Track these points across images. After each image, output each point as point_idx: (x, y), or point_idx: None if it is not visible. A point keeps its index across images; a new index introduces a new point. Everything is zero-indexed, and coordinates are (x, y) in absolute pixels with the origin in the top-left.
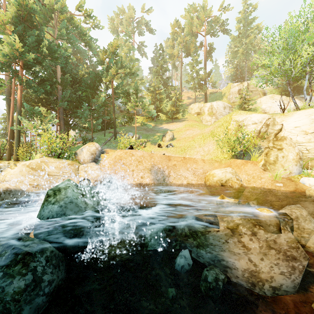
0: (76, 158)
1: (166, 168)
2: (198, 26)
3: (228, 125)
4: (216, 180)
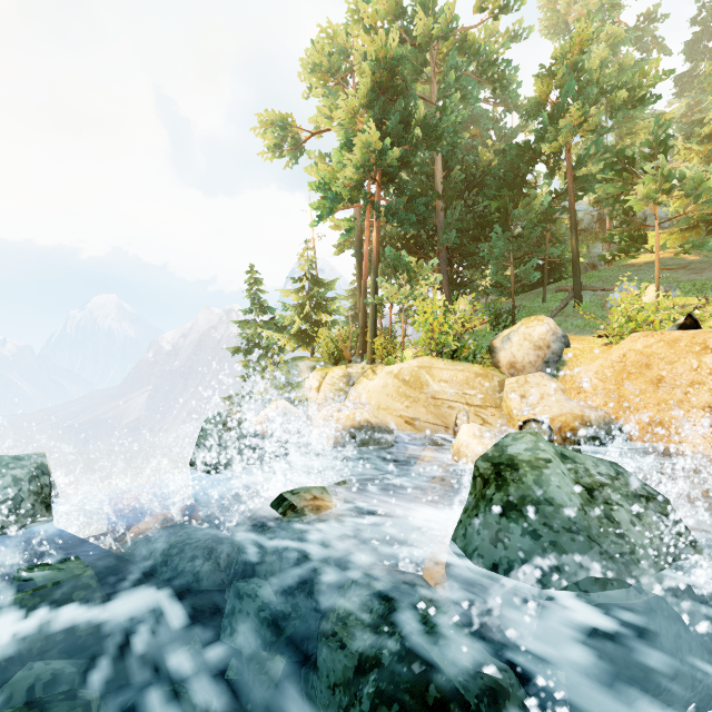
0: (491, 360)
1: None
2: None
3: None
4: None
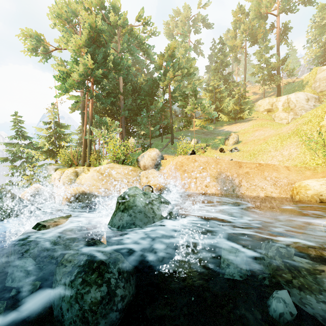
0: (137, 164)
1: (235, 176)
2: (269, 5)
3: (320, 120)
4: (311, 195)
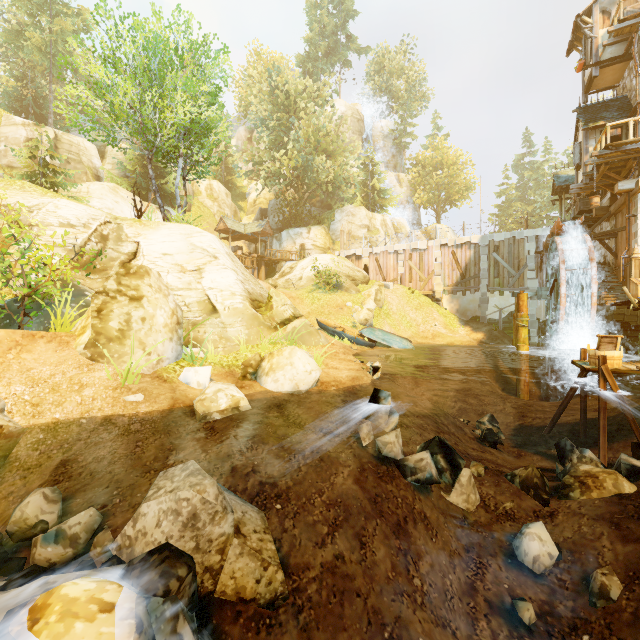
0: None
1: None
2: None
3: None
4: None
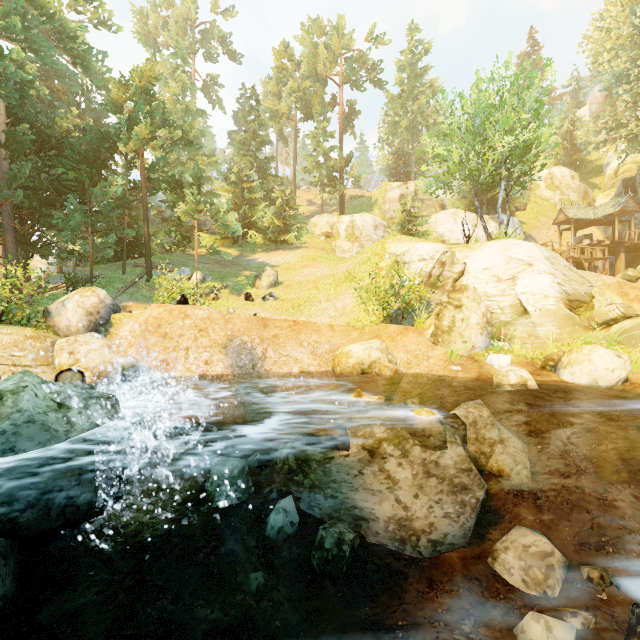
0: (47, 323)
1: (258, 342)
2: (329, 64)
3: (380, 260)
4: (353, 364)
